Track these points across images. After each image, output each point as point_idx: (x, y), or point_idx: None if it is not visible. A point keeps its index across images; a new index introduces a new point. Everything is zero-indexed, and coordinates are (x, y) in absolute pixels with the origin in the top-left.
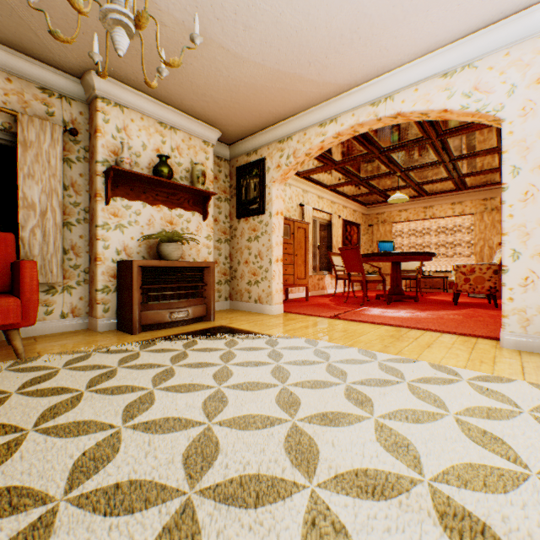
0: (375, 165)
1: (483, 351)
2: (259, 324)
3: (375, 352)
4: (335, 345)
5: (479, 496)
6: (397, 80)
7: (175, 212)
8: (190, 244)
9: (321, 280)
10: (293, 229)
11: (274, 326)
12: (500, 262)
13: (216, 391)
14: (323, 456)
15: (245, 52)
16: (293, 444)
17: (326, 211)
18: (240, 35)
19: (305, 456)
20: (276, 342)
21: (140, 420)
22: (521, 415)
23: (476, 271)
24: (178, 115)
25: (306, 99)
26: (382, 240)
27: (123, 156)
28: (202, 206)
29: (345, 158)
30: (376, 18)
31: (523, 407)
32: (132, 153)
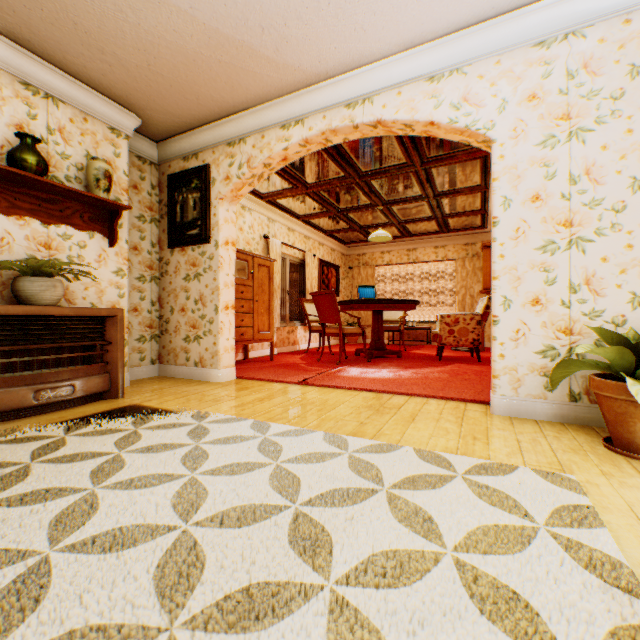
0: (355, 194)
1: (474, 421)
2: (194, 399)
3: (348, 435)
4: (295, 428)
5: None
6: (378, 77)
7: (57, 229)
8: (85, 281)
9: (292, 333)
10: (252, 267)
11: (216, 400)
12: (483, 312)
13: (38, 563)
14: None
15: None
16: None
17: (299, 247)
18: None
19: None
20: (207, 431)
21: None
22: (538, 534)
23: (460, 321)
24: (60, 77)
25: (263, 87)
26: (363, 285)
27: None
28: (109, 224)
29: (319, 180)
30: None
31: (536, 515)
32: None
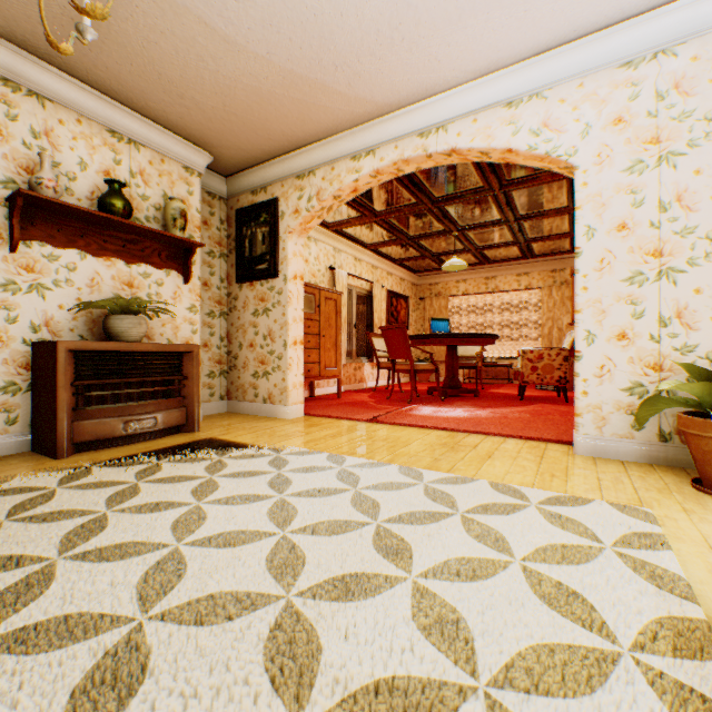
0: (427, 220)
1: (554, 460)
2: (266, 434)
3: (422, 469)
4: (369, 462)
5: (557, 703)
6: (452, 105)
7: (138, 269)
8: (162, 317)
9: (358, 370)
10: (319, 301)
11: (288, 435)
12: (571, 347)
13: (171, 552)
14: (328, 661)
15: (240, 36)
16: (281, 642)
17: (366, 278)
18: (232, 7)
19: (297, 664)
20: (286, 462)
21: (11, 626)
22: (603, 553)
23: (544, 357)
24: (142, 122)
25: (334, 120)
26: (436, 318)
27: (42, 175)
28: (183, 262)
29: (389, 207)
30: (424, 13)
31: (604, 539)
32: (60, 172)
